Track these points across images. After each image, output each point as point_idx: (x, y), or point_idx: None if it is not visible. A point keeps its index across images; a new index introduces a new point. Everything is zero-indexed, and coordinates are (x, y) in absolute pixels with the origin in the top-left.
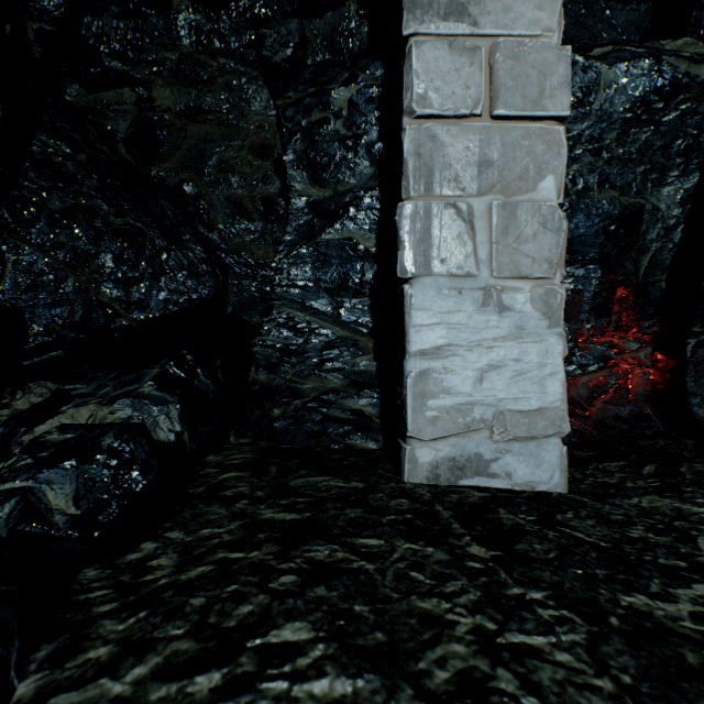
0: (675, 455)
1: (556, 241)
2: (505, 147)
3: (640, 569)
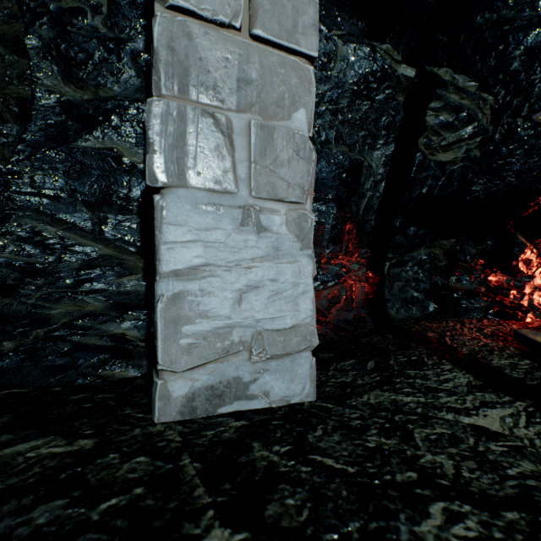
0: (385, 350)
1: (307, 169)
2: (263, 69)
3: (386, 501)
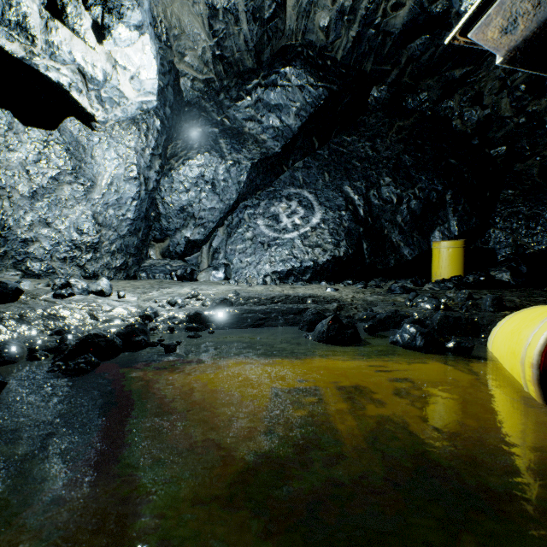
0: None
1: None
2: None
3: None
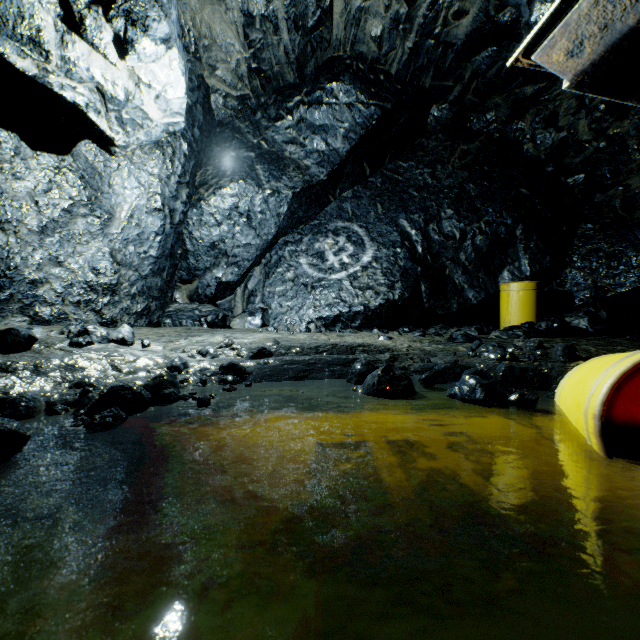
0: None
1: None
2: None
3: None
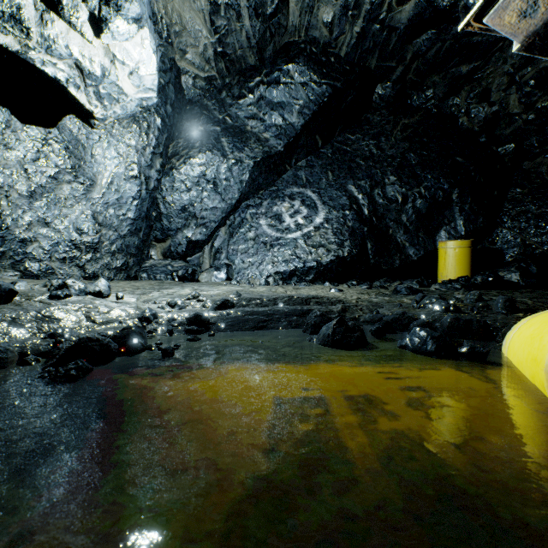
0: None
1: None
2: None
3: None
